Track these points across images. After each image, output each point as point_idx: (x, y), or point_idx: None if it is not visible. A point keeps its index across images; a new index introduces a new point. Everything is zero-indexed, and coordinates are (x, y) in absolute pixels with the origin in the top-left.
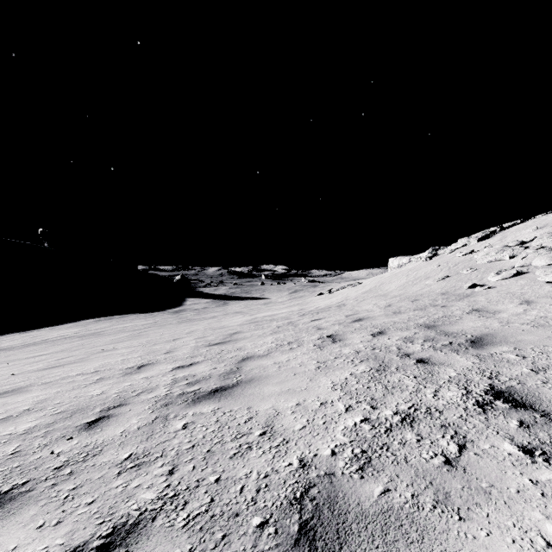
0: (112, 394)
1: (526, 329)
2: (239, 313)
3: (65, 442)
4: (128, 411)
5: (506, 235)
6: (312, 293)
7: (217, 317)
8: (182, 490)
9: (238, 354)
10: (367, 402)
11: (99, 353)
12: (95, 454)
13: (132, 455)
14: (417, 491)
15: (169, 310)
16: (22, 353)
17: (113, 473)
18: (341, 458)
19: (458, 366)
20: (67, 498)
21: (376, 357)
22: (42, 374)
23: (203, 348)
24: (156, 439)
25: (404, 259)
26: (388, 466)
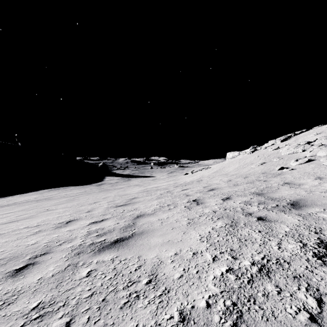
0: (42, 244)
1: (325, 195)
2: (137, 185)
3: None
4: (49, 259)
5: (298, 138)
6: (181, 173)
7: (123, 188)
8: None
9: (134, 212)
10: (228, 253)
11: (44, 211)
12: (9, 303)
13: (39, 304)
14: None
15: (94, 184)
16: None
17: (18, 325)
18: (215, 311)
19: (288, 222)
20: None
21: (228, 215)
22: (1, 227)
23: (112, 208)
24: (63, 287)
25: (235, 153)
26: (259, 322)
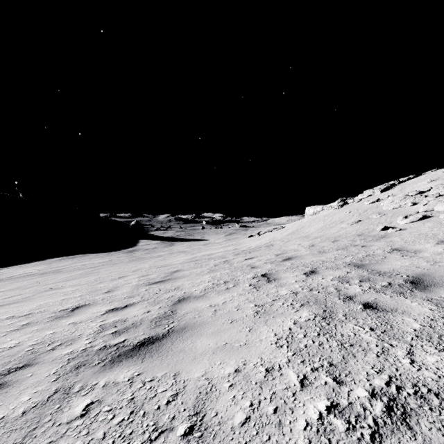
0: (26, 347)
1: None
2: (182, 252)
3: None
4: (27, 378)
5: (405, 186)
6: (244, 235)
7: (163, 256)
8: None
9: (175, 294)
10: (326, 370)
11: (46, 291)
12: None
13: None
14: None
15: (124, 250)
16: None
17: None
18: None
19: (415, 313)
20: None
21: (317, 300)
22: None
23: (143, 286)
24: (35, 439)
25: (318, 207)
26: None
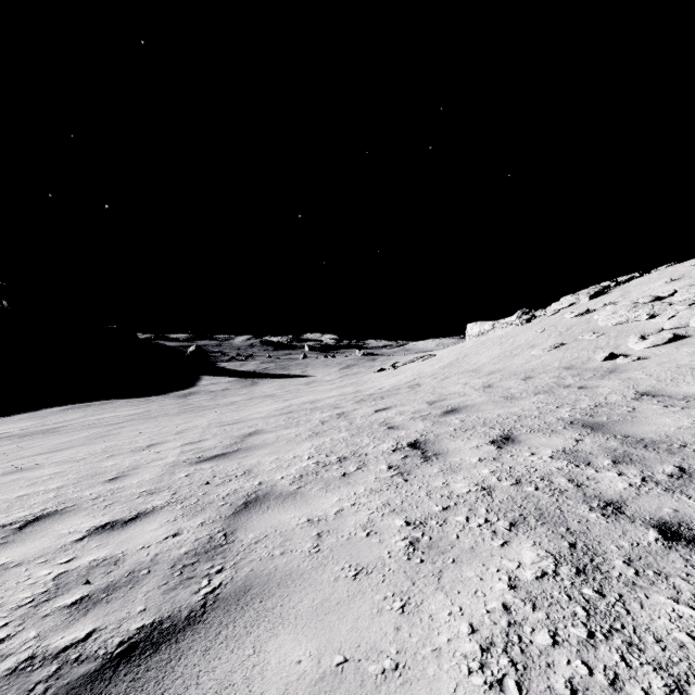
0: None
1: None
2: (269, 397)
3: None
4: None
5: (628, 289)
6: (370, 369)
7: (237, 404)
8: None
9: (241, 486)
10: None
11: (3, 475)
12: None
13: None
14: None
15: (175, 393)
16: None
17: None
18: None
19: None
20: None
21: (541, 511)
22: None
23: (184, 467)
24: None
25: (486, 324)
26: None
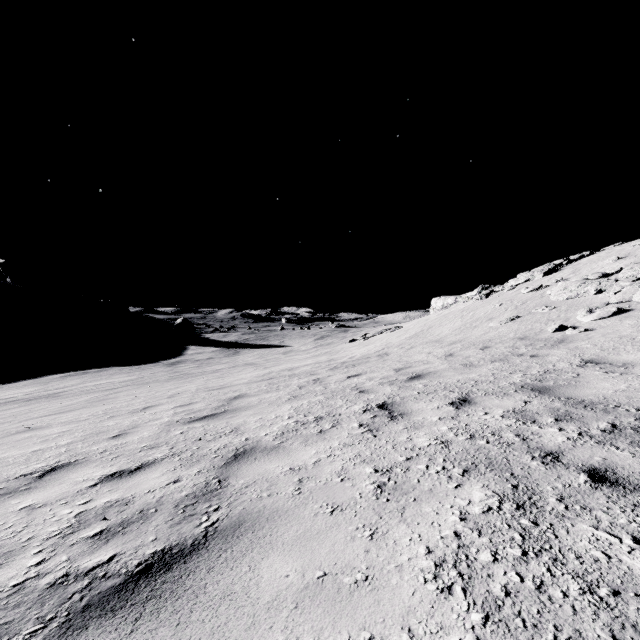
0: None
1: None
2: (251, 365)
3: None
4: None
5: (579, 267)
6: (342, 340)
7: (221, 371)
8: None
9: (230, 441)
10: None
11: (16, 434)
12: None
13: None
14: None
15: (164, 362)
16: None
17: None
18: None
19: None
20: None
21: (490, 460)
22: None
23: (178, 426)
24: None
25: (449, 299)
26: None
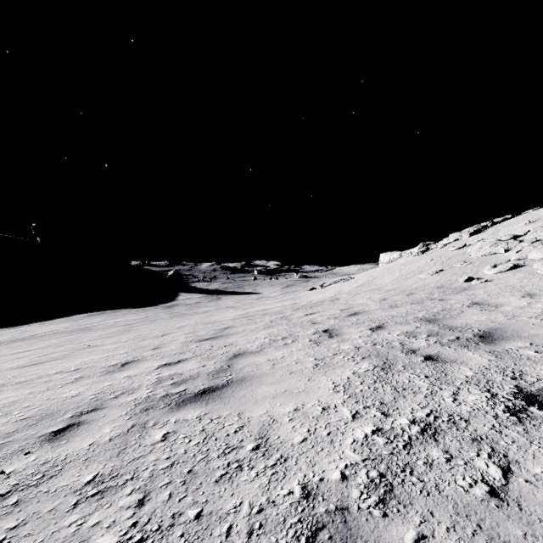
0: (88, 396)
1: (536, 322)
2: (231, 308)
3: (21, 458)
4: (102, 417)
5: (498, 229)
6: (304, 288)
7: (209, 312)
8: (152, 531)
9: (229, 350)
10: (377, 407)
11: (84, 349)
12: (52, 476)
13: (96, 477)
14: (462, 539)
15: (162, 305)
16: (8, 349)
17: (68, 503)
18: (354, 484)
19: (473, 363)
20: (2, 542)
21: (379, 353)
22: (19, 372)
23: (192, 343)
24: (129, 454)
25: (395, 254)
26: (416, 497)
